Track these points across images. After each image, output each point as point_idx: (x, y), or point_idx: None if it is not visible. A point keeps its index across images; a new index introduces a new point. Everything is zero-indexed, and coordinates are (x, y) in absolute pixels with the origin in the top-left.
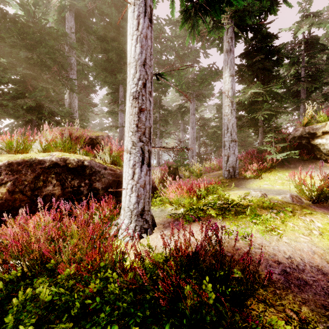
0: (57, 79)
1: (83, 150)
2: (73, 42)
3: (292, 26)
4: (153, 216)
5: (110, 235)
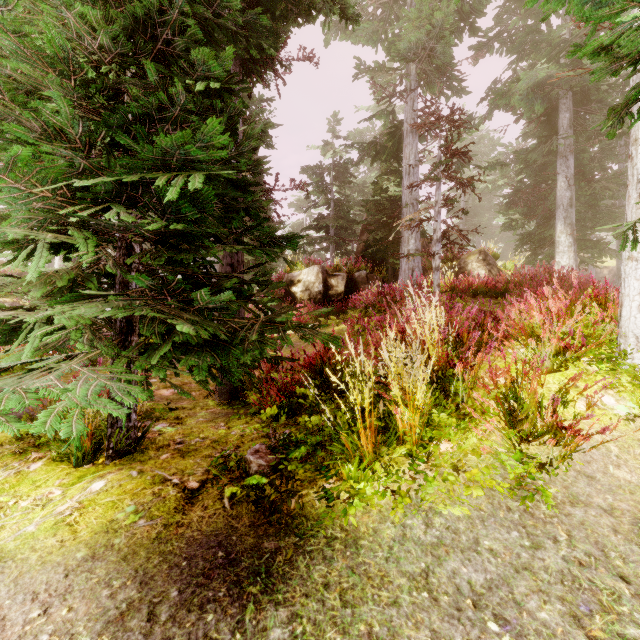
0: None
1: None
2: None
3: (321, 146)
4: None
5: None
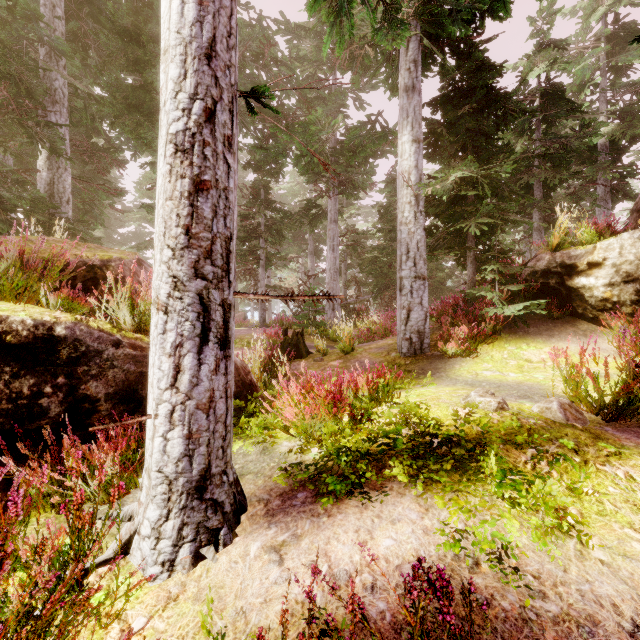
0: (15, 122)
1: (59, 295)
2: (56, 37)
3: (520, 62)
4: (238, 479)
5: (106, 553)
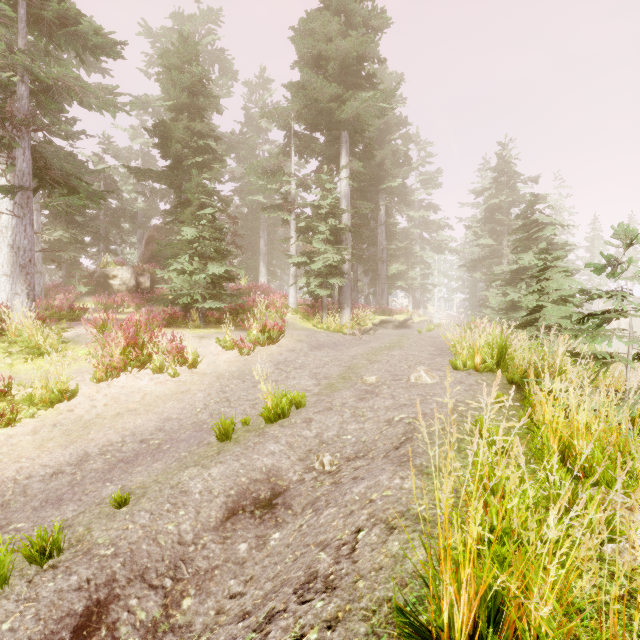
0: None
1: None
2: None
3: (92, 157)
4: None
5: None
